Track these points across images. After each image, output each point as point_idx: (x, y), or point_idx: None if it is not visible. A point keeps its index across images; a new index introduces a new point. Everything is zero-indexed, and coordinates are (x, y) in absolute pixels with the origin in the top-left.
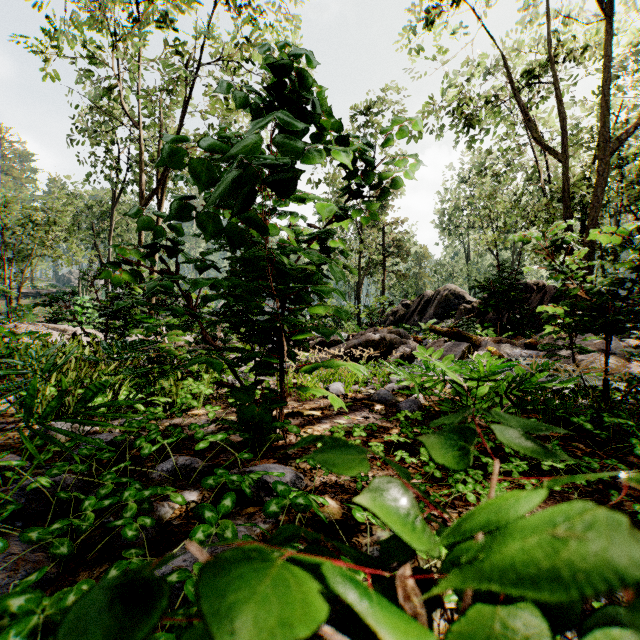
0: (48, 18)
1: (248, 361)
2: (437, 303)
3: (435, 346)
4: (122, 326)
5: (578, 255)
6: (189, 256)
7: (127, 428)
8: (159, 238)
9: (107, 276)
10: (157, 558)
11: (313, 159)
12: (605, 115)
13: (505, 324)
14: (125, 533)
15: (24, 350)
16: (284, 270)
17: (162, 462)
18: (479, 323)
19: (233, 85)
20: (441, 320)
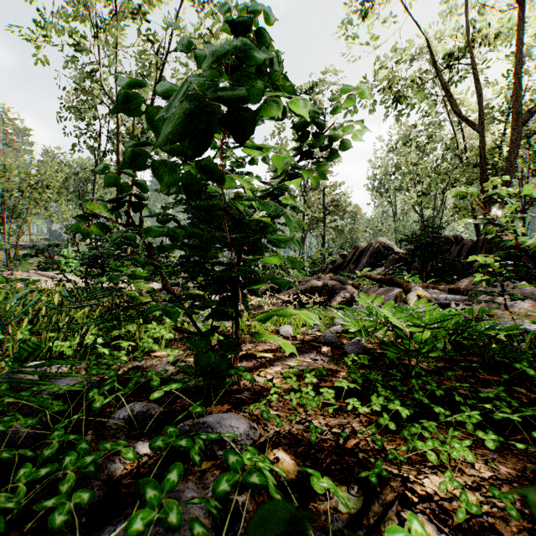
0: (39, 11)
1: (205, 308)
2: (370, 254)
3: (370, 291)
4: (99, 274)
5: (508, 210)
6: (151, 211)
7: (70, 387)
8: (122, 193)
9: (75, 229)
10: (98, 532)
11: (267, 109)
12: (517, 91)
13: (429, 272)
14: (53, 519)
15: (2, 297)
16: (237, 221)
17: (121, 407)
18: (406, 271)
19: (187, 39)
20: (373, 268)
